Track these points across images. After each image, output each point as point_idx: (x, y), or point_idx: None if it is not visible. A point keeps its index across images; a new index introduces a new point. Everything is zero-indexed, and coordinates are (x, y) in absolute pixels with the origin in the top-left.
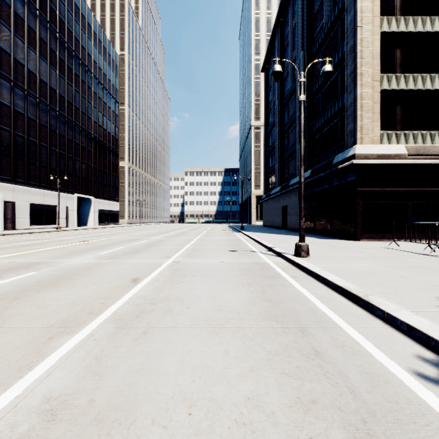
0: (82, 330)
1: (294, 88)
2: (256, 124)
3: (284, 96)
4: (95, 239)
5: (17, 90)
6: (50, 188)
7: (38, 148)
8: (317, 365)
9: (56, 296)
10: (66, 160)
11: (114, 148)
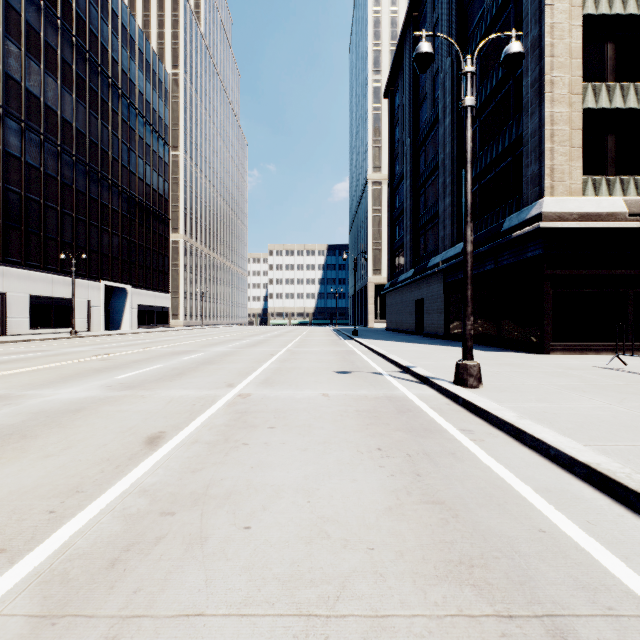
0: None
1: (436, 118)
2: (376, 177)
3: (419, 131)
4: (122, 350)
5: (9, 121)
6: (62, 273)
7: (43, 211)
8: None
9: None
10: (87, 230)
11: (163, 213)
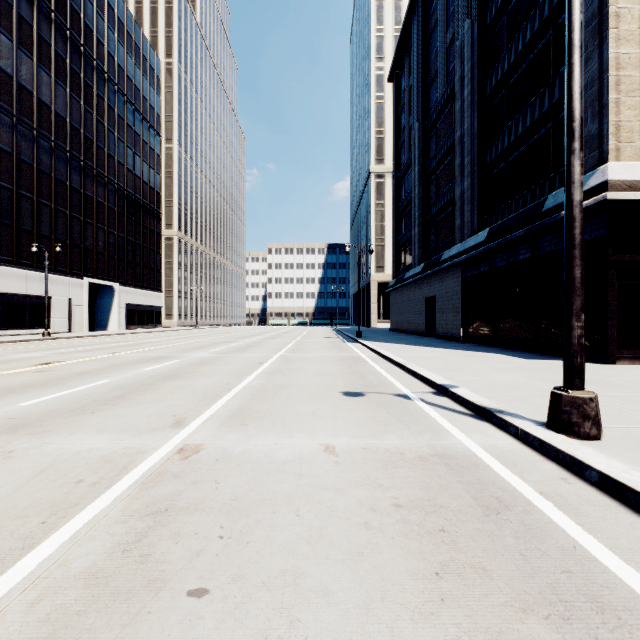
0: None
1: (449, 93)
2: (378, 170)
3: (429, 112)
4: (81, 357)
5: None
6: (38, 268)
7: (16, 200)
8: None
9: None
10: (68, 223)
11: (154, 207)
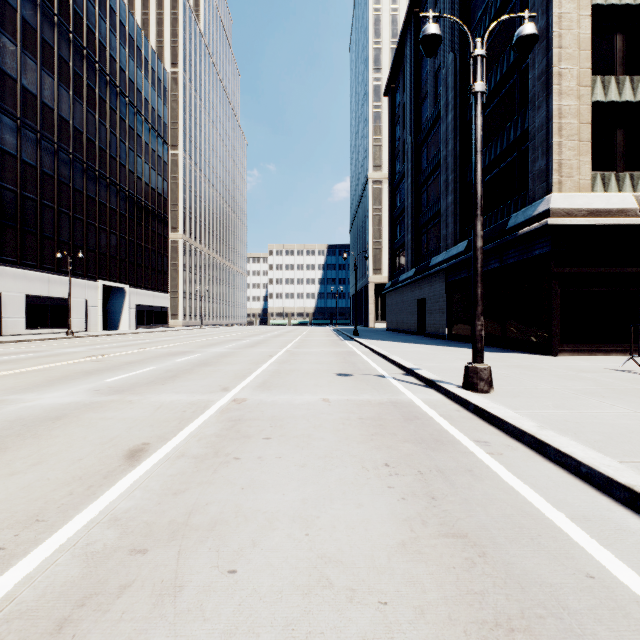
0: None
1: (437, 114)
2: (376, 176)
3: (420, 129)
4: (117, 351)
5: (4, 117)
6: (59, 272)
7: (40, 209)
8: None
9: None
10: (84, 229)
11: (162, 212)
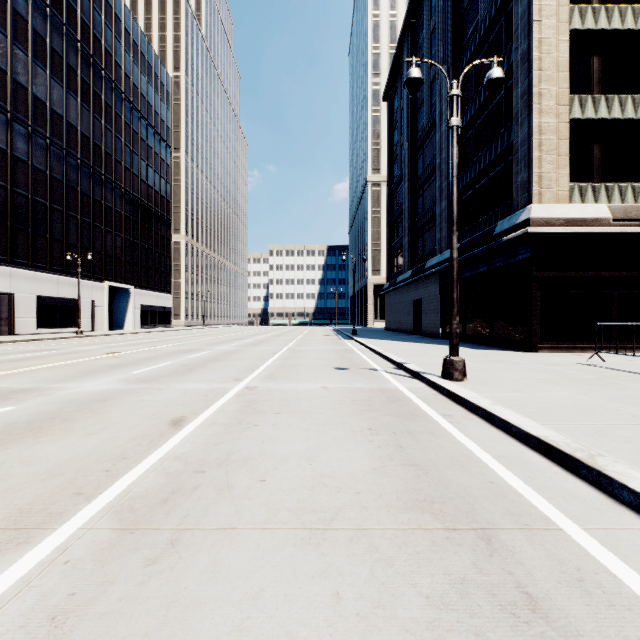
0: (49, 536)
1: (433, 123)
2: (375, 179)
3: (417, 135)
4: (130, 349)
5: (17, 125)
6: (67, 274)
7: (49, 213)
8: None
9: (29, 455)
10: (91, 232)
11: (165, 214)
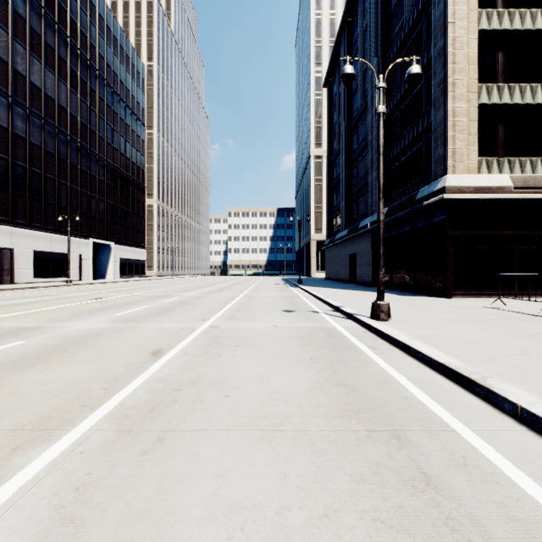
0: (66, 435)
1: (365, 106)
2: (317, 152)
3: (352, 116)
4: (113, 295)
5: (16, 108)
6: (58, 232)
7: (44, 181)
8: (432, 504)
9: (42, 378)
10: (79, 197)
11: (140, 182)
